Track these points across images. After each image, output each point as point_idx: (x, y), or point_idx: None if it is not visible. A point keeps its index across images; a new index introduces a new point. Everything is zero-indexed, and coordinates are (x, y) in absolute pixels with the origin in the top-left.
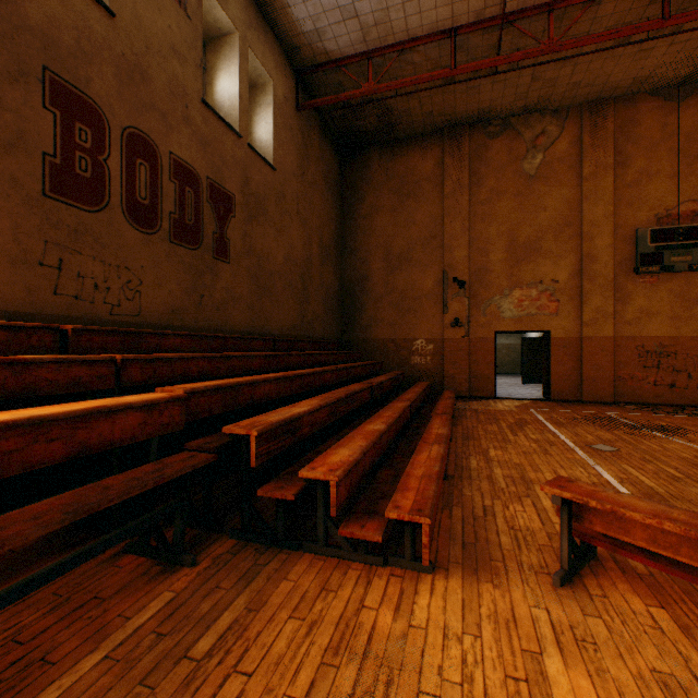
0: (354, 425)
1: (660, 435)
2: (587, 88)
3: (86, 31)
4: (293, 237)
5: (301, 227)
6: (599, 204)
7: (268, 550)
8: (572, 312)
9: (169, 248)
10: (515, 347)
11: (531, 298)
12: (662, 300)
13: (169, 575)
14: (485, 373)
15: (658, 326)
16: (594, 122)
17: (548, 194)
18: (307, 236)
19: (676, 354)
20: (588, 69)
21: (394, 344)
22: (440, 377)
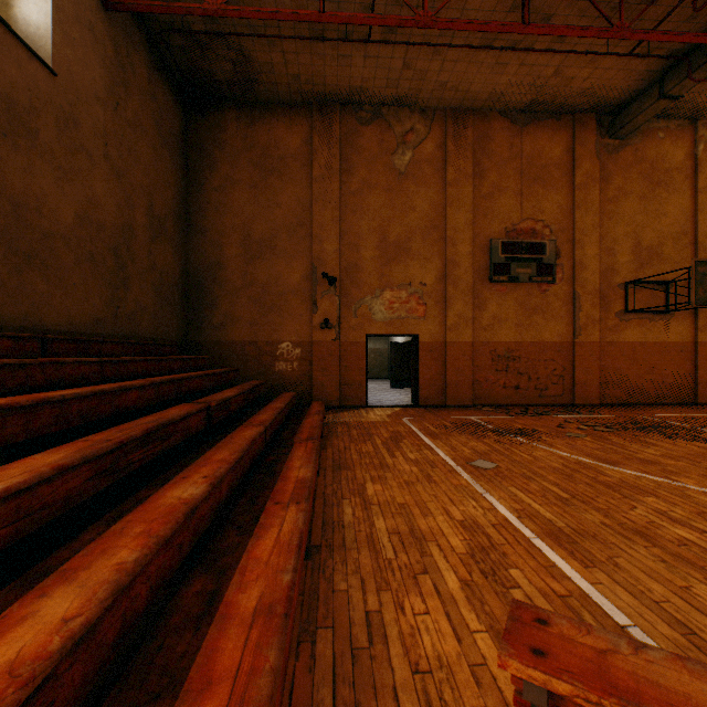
0: (164, 479)
1: (524, 441)
2: (452, 92)
3: None
4: (98, 189)
5: (113, 179)
6: (461, 211)
7: None
8: (438, 316)
9: None
10: (382, 351)
11: (402, 300)
12: (510, 308)
13: None
14: (357, 380)
15: (507, 332)
16: (457, 130)
17: (417, 194)
18: (124, 194)
19: (520, 359)
20: (454, 69)
21: (255, 347)
22: (308, 386)
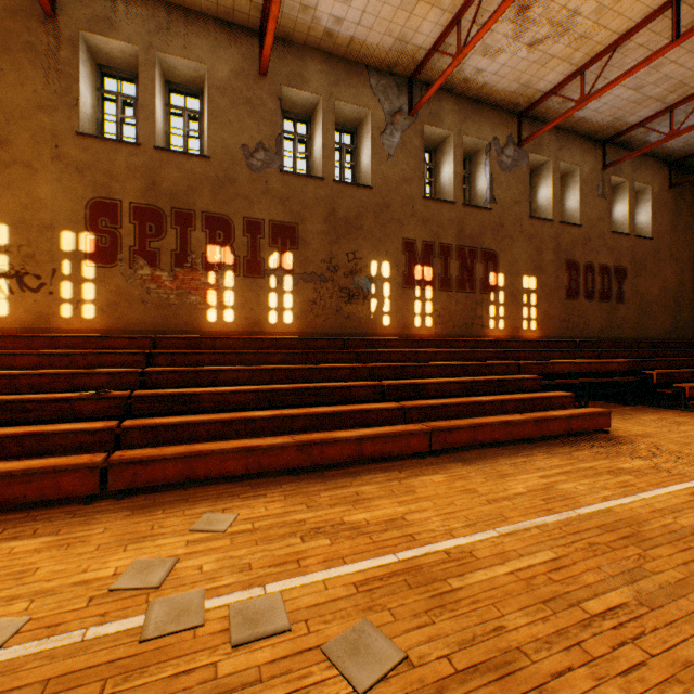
0: None
1: None
2: None
3: (573, 239)
4: (666, 273)
5: (672, 264)
6: None
7: (660, 408)
8: None
9: (597, 304)
10: None
11: None
12: None
13: (626, 406)
14: None
15: None
16: None
17: None
18: (678, 268)
19: None
20: None
21: None
22: None
